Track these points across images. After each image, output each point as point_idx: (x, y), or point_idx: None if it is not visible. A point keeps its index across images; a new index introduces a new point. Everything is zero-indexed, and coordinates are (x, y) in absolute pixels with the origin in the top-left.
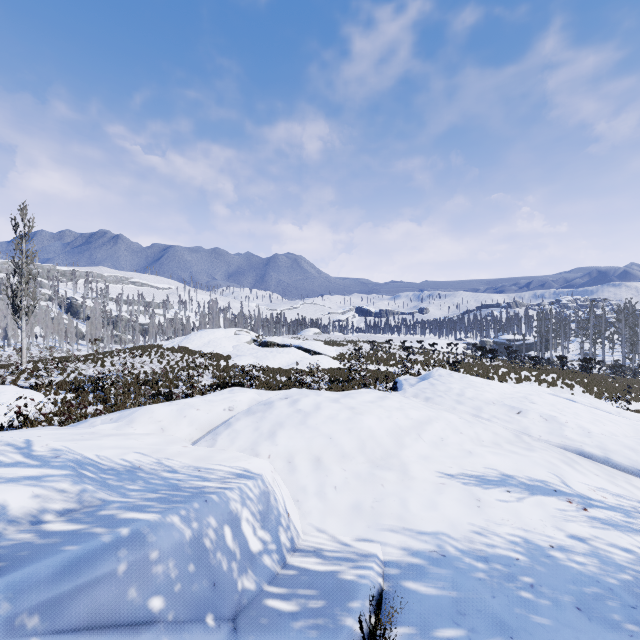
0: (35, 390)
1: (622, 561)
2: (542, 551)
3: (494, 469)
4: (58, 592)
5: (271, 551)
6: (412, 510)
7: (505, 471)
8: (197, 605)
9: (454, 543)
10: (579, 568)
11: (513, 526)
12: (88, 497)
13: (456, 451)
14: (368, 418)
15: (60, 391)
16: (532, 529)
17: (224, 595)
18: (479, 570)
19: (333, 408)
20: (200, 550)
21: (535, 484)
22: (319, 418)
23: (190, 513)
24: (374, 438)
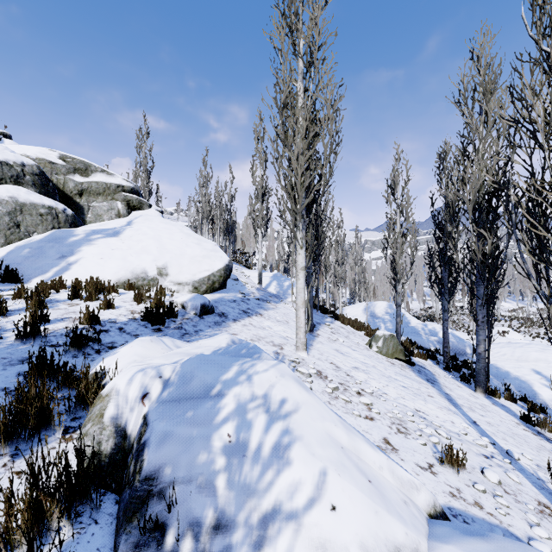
0: (523, 333)
1: (521, 379)
2: (509, 372)
3: (544, 371)
4: (441, 340)
5: (470, 354)
6: (501, 362)
7: (545, 372)
8: (454, 350)
9: (496, 365)
10: (509, 375)
11: (513, 370)
12: (451, 337)
13: (551, 369)
14: (534, 353)
15: (536, 337)
16: (516, 372)
17: (458, 352)
18: (492, 367)
19: (532, 349)
20: (457, 346)
21: (543, 374)
22: (521, 348)
23: (458, 342)
24: (527, 356)
